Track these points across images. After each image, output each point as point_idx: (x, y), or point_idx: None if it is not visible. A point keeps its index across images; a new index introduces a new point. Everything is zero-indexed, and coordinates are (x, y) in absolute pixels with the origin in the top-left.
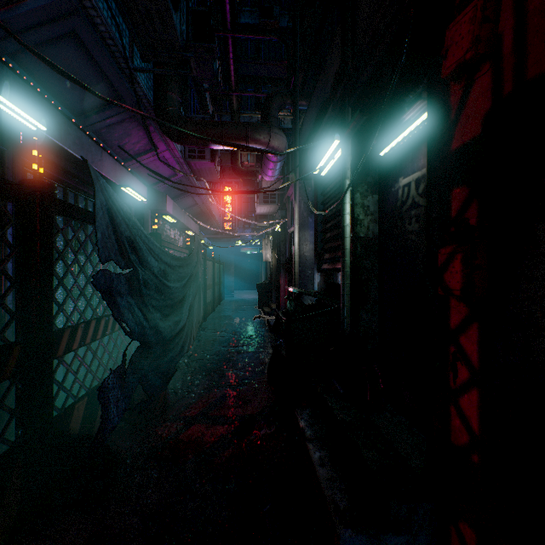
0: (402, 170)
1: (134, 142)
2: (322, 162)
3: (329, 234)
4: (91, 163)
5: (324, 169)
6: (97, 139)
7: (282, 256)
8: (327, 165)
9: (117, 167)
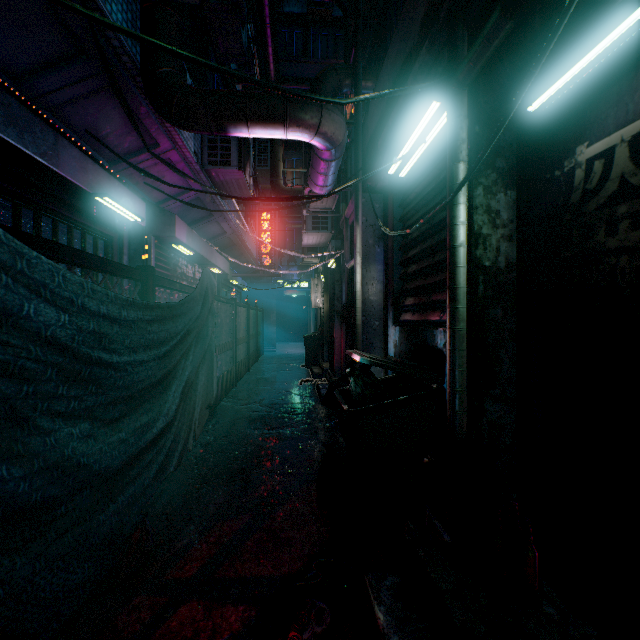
0: (585, 129)
1: (121, 133)
2: (404, 150)
3: (414, 266)
4: (32, 151)
5: (406, 164)
6: (58, 123)
7: (336, 301)
8: (411, 157)
9: (88, 165)
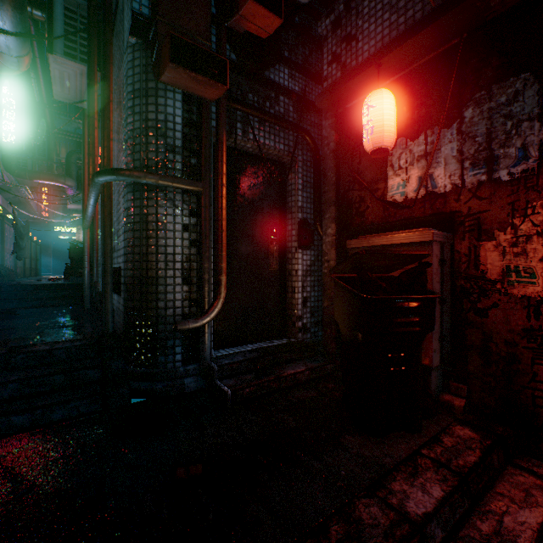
0: None
1: None
2: None
3: None
4: None
5: None
6: None
7: None
8: None
9: None
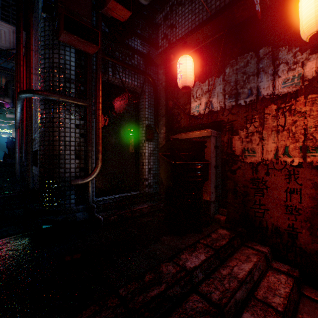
0: None
1: None
2: None
3: None
4: None
5: None
6: None
7: None
8: None
9: None
